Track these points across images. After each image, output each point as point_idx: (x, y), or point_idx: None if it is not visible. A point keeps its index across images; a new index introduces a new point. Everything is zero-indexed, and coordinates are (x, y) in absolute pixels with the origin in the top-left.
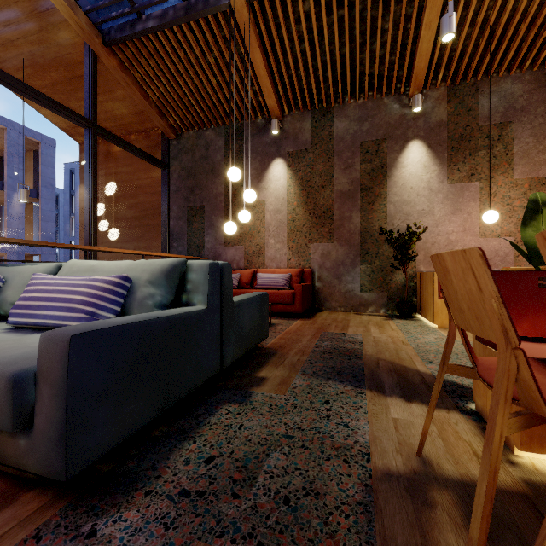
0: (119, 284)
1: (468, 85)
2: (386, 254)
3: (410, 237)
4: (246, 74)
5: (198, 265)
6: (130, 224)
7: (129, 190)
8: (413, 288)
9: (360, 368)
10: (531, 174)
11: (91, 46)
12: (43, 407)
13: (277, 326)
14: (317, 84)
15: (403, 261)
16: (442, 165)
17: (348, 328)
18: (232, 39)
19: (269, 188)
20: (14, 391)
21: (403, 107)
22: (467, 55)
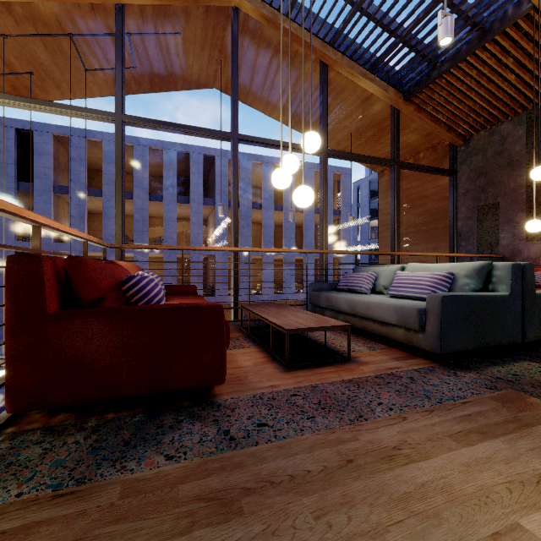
0: (447, 277)
1: None
2: None
3: None
4: None
5: (501, 265)
6: (419, 229)
7: (417, 201)
8: None
9: None
10: None
11: (395, 106)
12: (430, 323)
13: None
14: None
15: None
16: None
17: None
18: (536, 30)
19: None
20: (419, 315)
21: None
22: None
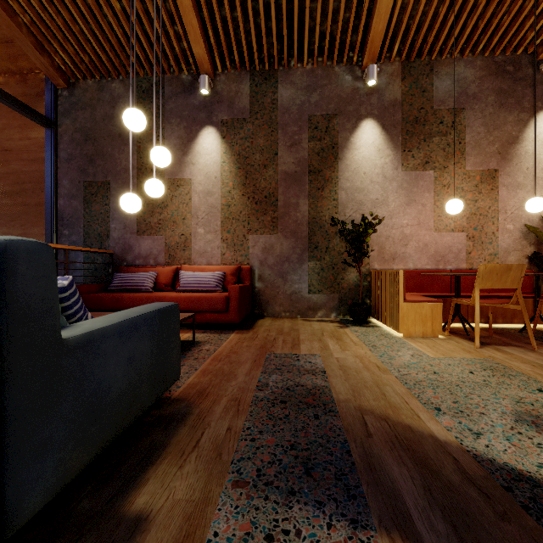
0: None
1: (423, 64)
2: (337, 249)
3: (366, 229)
4: (164, 4)
5: None
6: None
7: None
8: (366, 288)
9: (341, 442)
10: (482, 166)
11: None
12: None
13: (203, 346)
14: (258, 37)
15: (357, 257)
16: (396, 149)
17: (300, 343)
18: None
19: (197, 164)
20: None
21: (356, 80)
22: (425, 24)
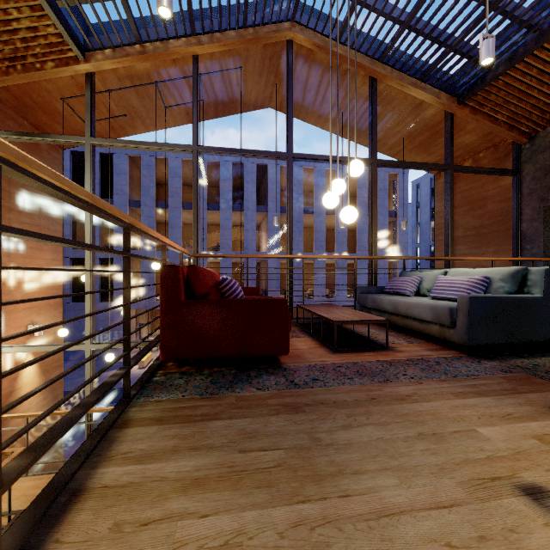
0: (482, 280)
1: None
2: None
3: None
4: None
5: (536, 270)
6: (478, 232)
7: (476, 203)
8: None
9: None
10: None
11: (449, 111)
12: (459, 319)
13: None
14: None
15: None
16: None
17: None
18: None
19: None
20: (450, 312)
21: None
22: None
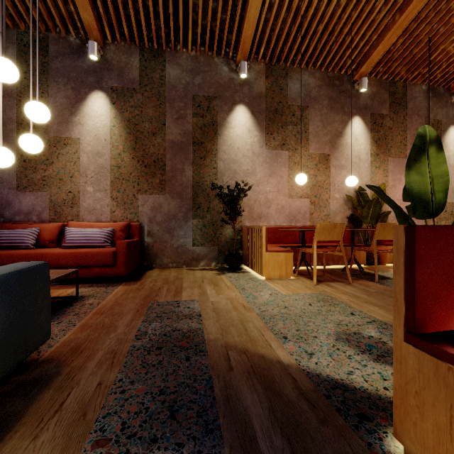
0: None
1: (281, 68)
2: (216, 209)
3: (239, 193)
4: None
5: None
6: None
7: None
8: (239, 241)
9: (206, 379)
10: (320, 150)
11: None
12: None
13: (87, 300)
14: (147, 17)
15: (232, 216)
16: (262, 131)
17: (182, 291)
18: None
19: (86, 125)
20: None
21: (232, 72)
22: (282, 38)
